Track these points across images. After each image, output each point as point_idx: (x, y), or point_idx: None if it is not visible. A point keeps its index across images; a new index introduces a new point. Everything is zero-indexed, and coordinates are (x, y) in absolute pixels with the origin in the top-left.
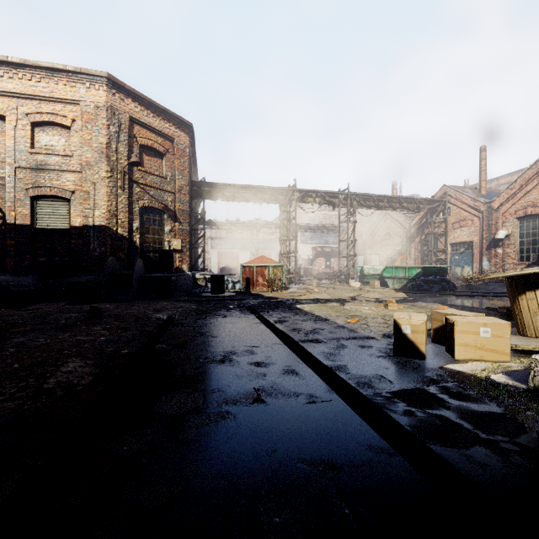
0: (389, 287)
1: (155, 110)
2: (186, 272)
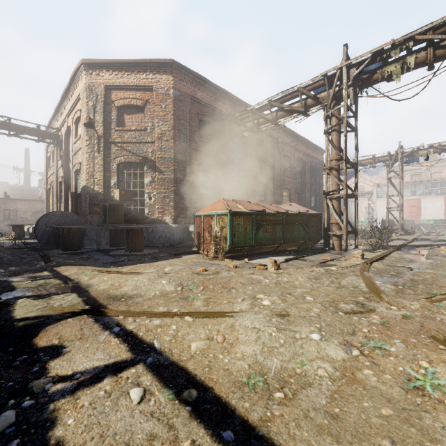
0: None
1: (129, 68)
2: (168, 224)
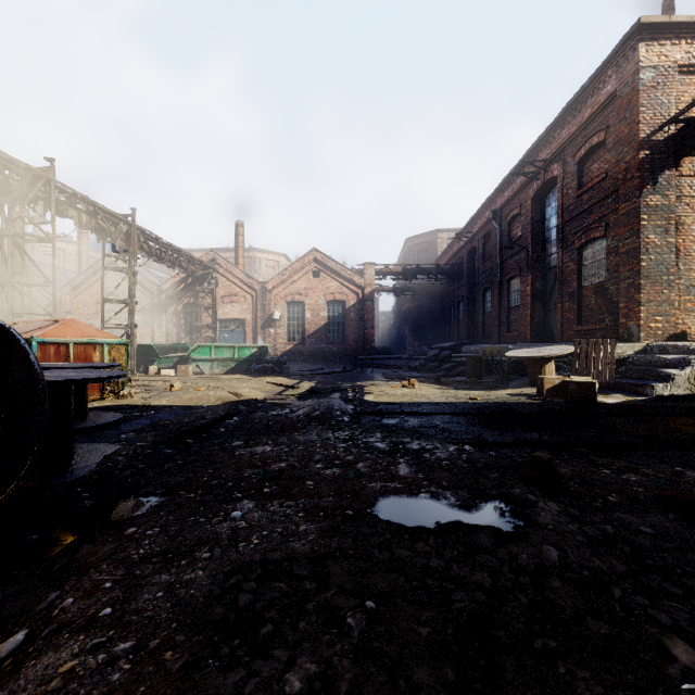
0: (204, 373)
1: None
2: None
